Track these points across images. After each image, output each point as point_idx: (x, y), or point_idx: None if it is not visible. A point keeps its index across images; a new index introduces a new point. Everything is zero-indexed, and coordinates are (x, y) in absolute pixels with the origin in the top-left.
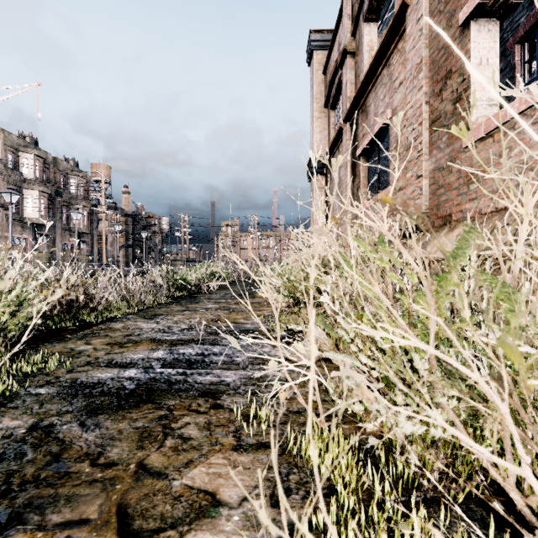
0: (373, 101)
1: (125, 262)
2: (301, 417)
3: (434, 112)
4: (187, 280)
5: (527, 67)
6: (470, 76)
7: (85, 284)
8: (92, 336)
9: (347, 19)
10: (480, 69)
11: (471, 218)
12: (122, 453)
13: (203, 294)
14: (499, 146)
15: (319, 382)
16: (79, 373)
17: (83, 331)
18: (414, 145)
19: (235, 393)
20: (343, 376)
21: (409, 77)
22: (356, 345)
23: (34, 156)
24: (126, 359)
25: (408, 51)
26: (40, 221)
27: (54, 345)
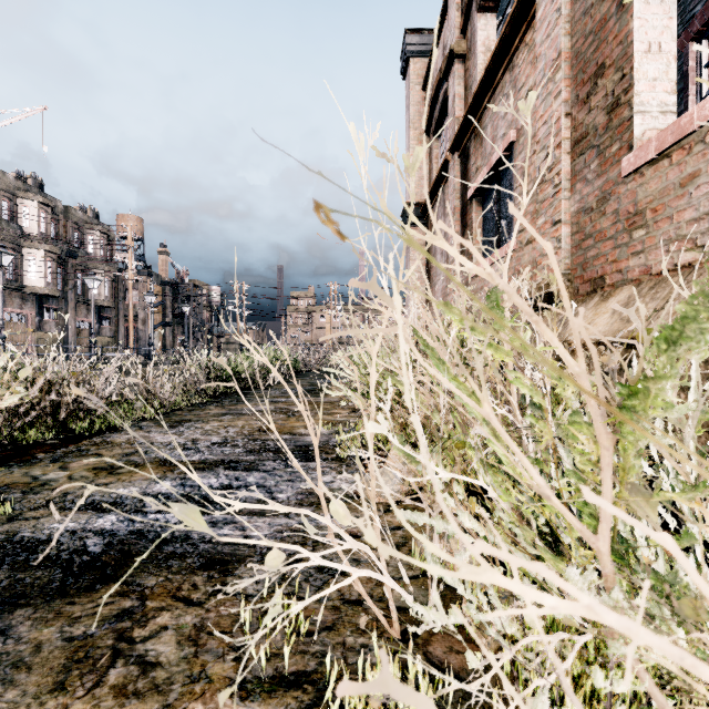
0: (490, 120)
1: (162, 346)
2: (361, 613)
3: (578, 128)
4: (236, 370)
5: (705, 74)
6: (633, 70)
7: (79, 378)
8: (75, 456)
9: (455, 10)
10: (648, 59)
11: (634, 282)
12: (19, 702)
13: (257, 390)
14: (680, 171)
15: (400, 539)
16: (25, 522)
17: (66, 447)
18: (548, 177)
19: (261, 562)
20: (428, 556)
21: (542, 80)
22: (454, 492)
23: (37, 204)
24: (109, 495)
25: (539, 43)
26: (46, 291)
27: (11, 472)
